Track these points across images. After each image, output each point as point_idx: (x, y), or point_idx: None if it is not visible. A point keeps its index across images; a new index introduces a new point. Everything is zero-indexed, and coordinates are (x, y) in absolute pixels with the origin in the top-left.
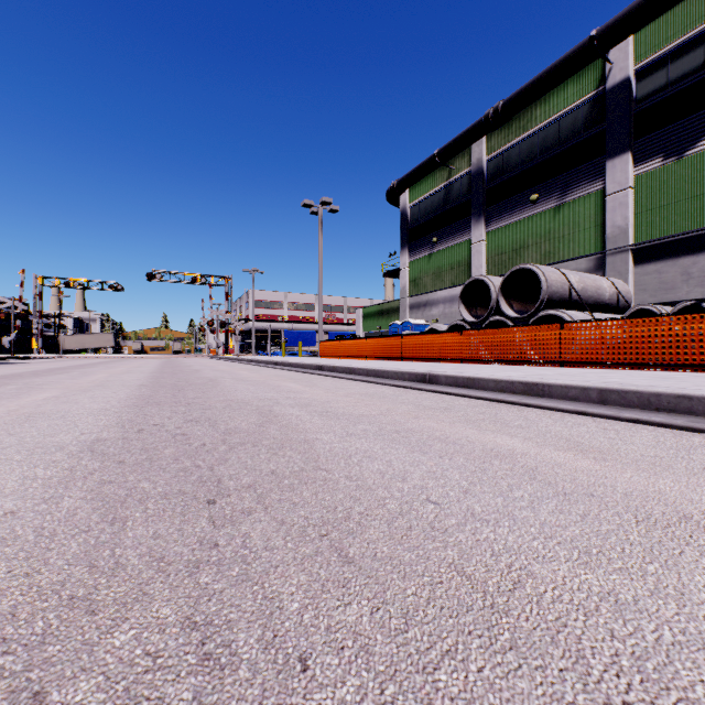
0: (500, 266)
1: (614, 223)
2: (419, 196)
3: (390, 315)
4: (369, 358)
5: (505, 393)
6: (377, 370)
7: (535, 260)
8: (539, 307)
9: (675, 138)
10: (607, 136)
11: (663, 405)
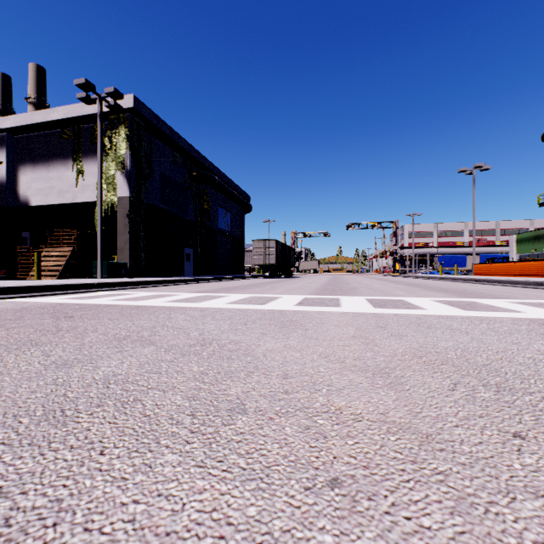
0: None
1: None
2: None
3: None
4: (517, 276)
5: None
6: (514, 281)
7: None
8: None
9: None
10: None
11: None
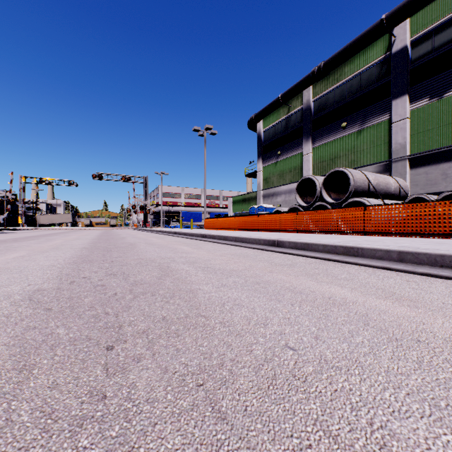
0: (322, 169)
1: (396, 141)
2: (268, 124)
3: (250, 202)
4: (236, 229)
5: (330, 254)
6: (242, 238)
7: (345, 166)
8: (348, 196)
9: (437, 85)
10: (392, 84)
11: (446, 263)
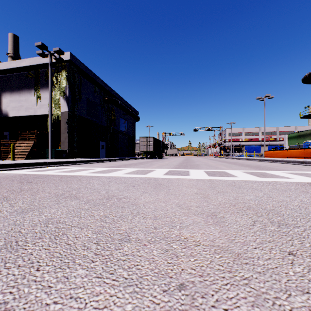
0: None
1: None
2: None
3: (304, 137)
4: (288, 157)
5: None
6: (287, 160)
7: None
8: None
9: None
10: None
11: None
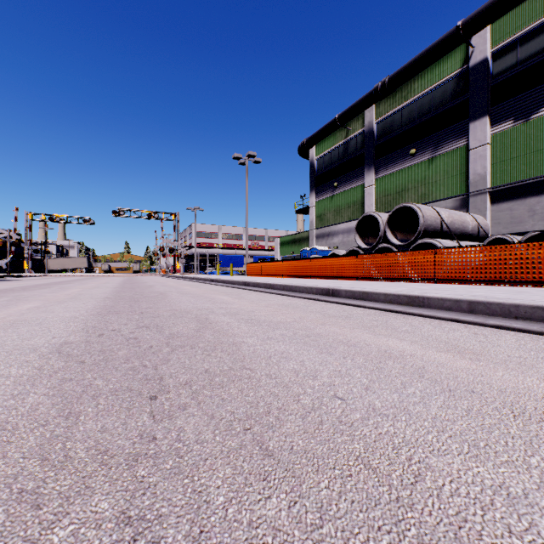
0: (386, 204)
1: (475, 171)
2: (323, 151)
3: (301, 243)
4: (285, 276)
5: (392, 304)
6: (291, 286)
7: (414, 200)
8: (417, 237)
9: (523, 105)
10: (470, 103)
11: (521, 314)
